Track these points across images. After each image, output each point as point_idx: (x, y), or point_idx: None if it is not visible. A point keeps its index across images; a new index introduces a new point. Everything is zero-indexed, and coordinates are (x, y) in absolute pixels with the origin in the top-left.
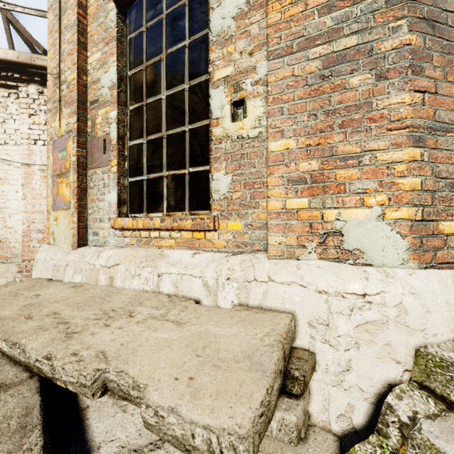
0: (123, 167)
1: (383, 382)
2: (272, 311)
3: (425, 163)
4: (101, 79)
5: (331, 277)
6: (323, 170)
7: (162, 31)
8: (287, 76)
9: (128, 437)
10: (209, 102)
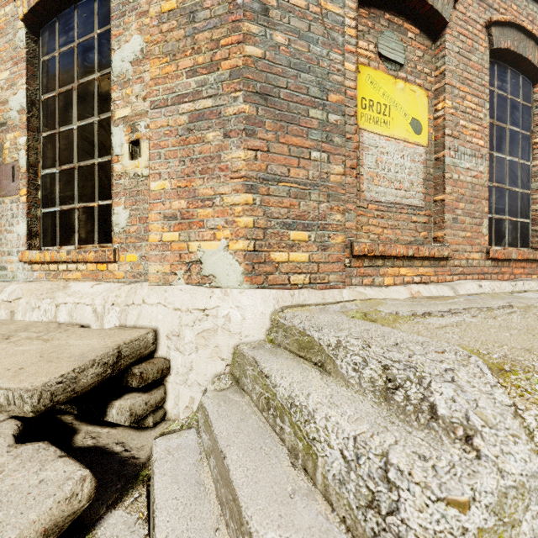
0: (34, 197)
1: (213, 376)
2: (140, 328)
3: (257, 206)
4: (10, 100)
5: (188, 297)
6: (189, 209)
7: (74, 60)
8: (164, 125)
9: None
10: (111, 139)
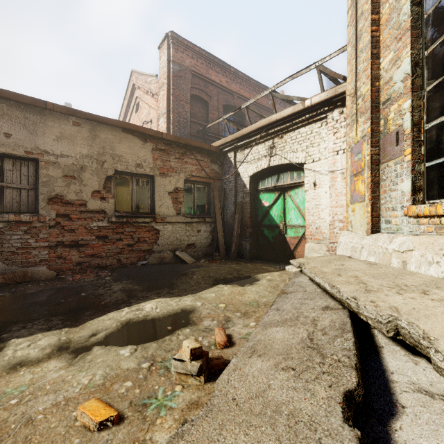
0: (417, 154)
1: None
2: None
3: None
4: (393, 76)
5: None
6: None
7: None
8: None
9: (418, 380)
10: None
